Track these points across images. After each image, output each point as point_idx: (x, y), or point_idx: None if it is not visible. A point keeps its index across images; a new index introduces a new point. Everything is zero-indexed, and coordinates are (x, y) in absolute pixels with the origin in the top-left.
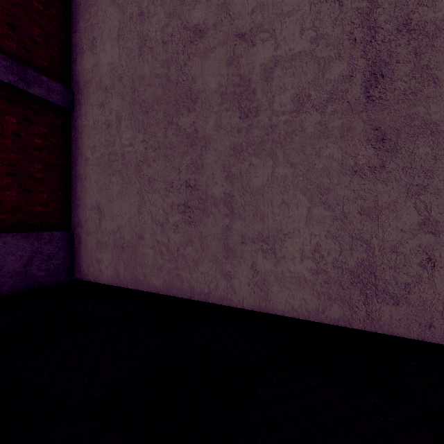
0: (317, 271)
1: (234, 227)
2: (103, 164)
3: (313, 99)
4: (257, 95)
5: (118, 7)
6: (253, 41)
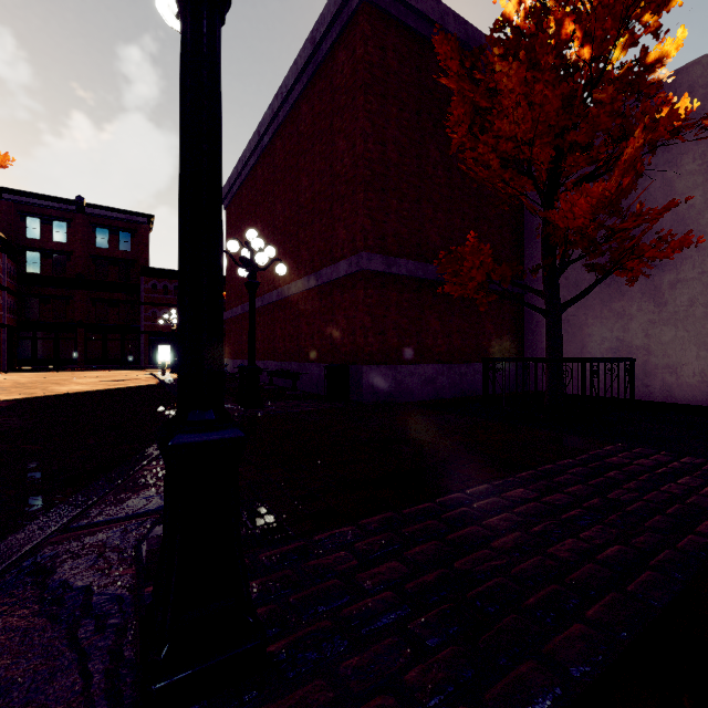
0: (702, 382)
1: (650, 361)
2: None
3: (700, 301)
4: (665, 296)
5: None
6: (663, 269)
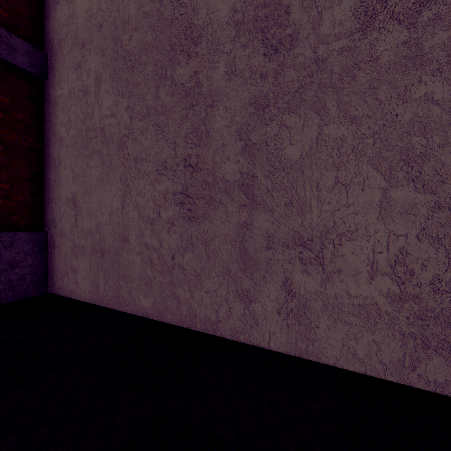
0: (400, 297)
1: (256, 224)
2: (80, 144)
3: (394, 4)
4: (293, 15)
5: None
6: None
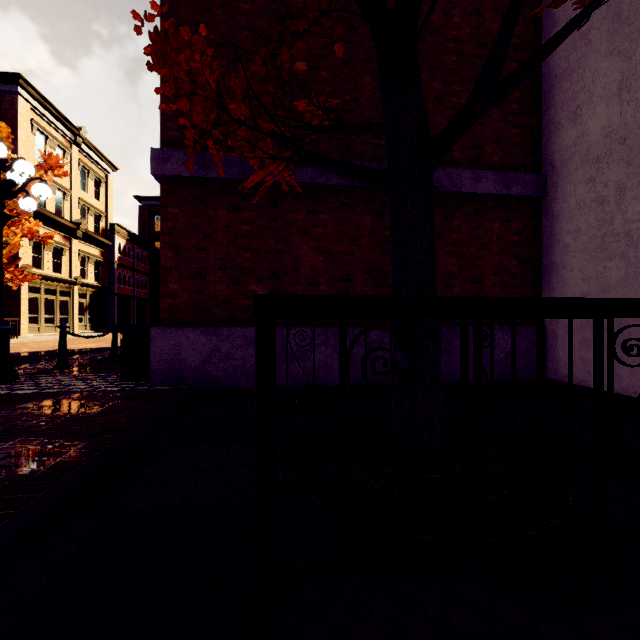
0: None
1: None
2: (592, 249)
3: None
4: None
5: (619, 55)
6: None
